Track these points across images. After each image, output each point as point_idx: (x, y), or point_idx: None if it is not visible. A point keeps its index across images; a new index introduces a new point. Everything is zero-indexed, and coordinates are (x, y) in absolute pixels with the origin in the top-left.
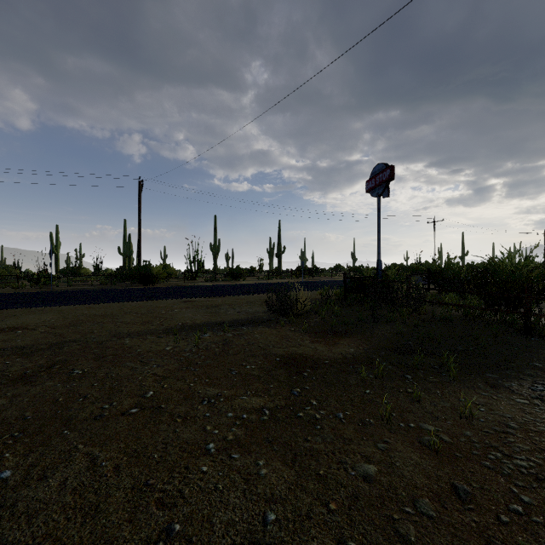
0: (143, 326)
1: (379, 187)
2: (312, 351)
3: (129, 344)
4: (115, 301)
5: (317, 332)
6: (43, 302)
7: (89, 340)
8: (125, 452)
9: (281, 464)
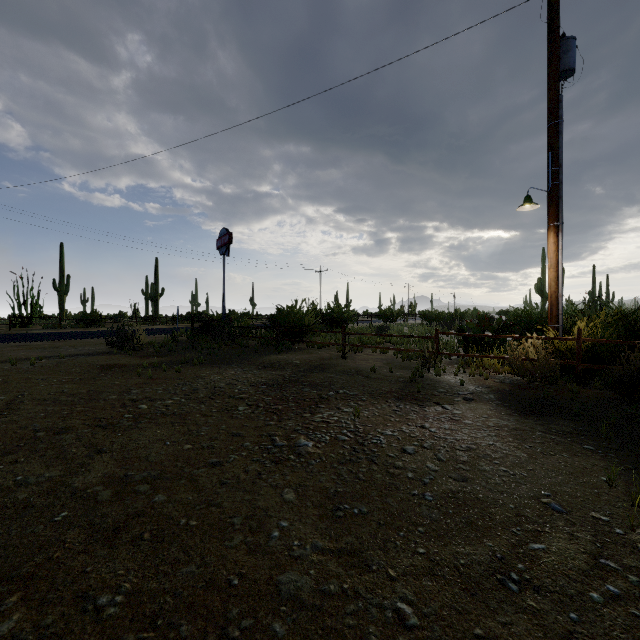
0: None
1: (223, 247)
2: (126, 362)
3: None
4: None
5: (142, 356)
6: None
7: None
8: None
9: (77, 385)
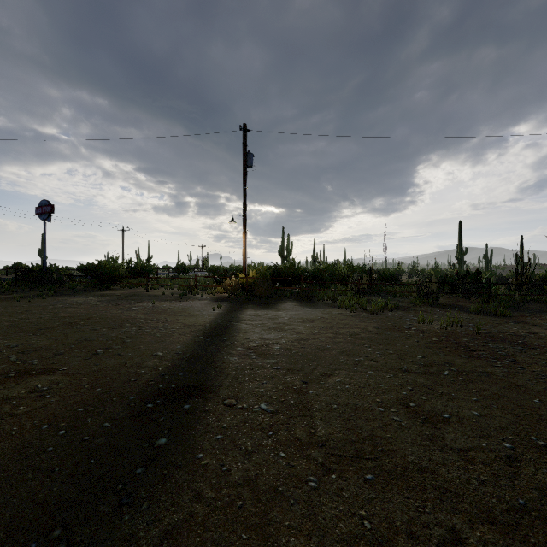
0: None
1: (45, 215)
2: None
3: None
4: None
5: None
6: None
7: None
8: None
9: None
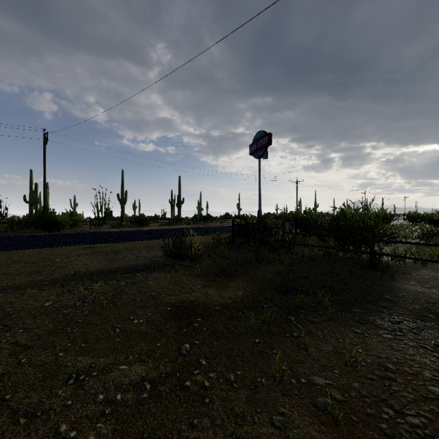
0: (28, 277)
1: (260, 150)
2: (203, 297)
3: None
4: (6, 249)
5: (209, 275)
6: None
7: None
8: None
9: None
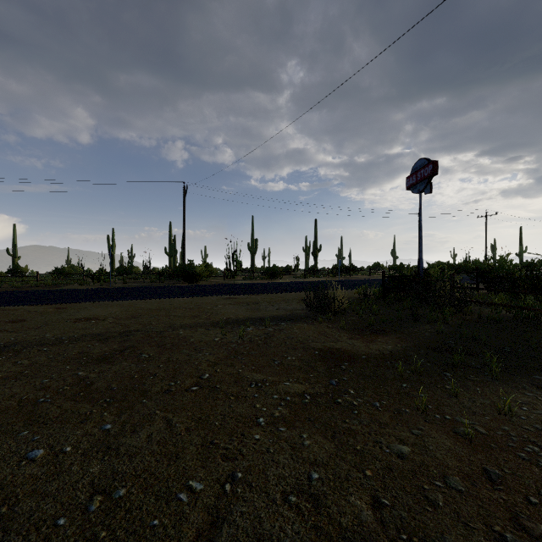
0: (193, 320)
1: (420, 183)
2: (349, 346)
3: (183, 334)
4: (166, 297)
5: (354, 329)
6: (107, 297)
7: (150, 330)
8: (192, 419)
9: (322, 438)
